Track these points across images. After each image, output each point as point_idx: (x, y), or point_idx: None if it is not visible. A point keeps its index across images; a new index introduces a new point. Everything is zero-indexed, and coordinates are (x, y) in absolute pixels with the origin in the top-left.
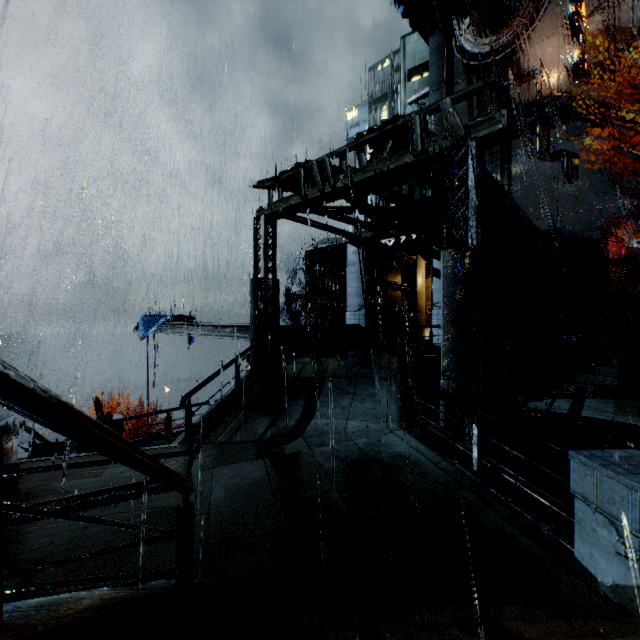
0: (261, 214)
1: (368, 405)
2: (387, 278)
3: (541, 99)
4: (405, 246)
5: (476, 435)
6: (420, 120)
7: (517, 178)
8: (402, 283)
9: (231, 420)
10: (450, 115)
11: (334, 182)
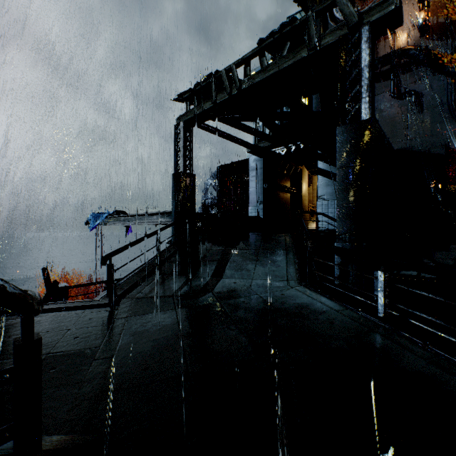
0: (180, 121)
1: (270, 268)
2: (280, 182)
3: (395, 51)
4: (295, 154)
5: (382, 282)
6: (316, 17)
7: (376, 113)
8: (291, 187)
9: (150, 280)
10: (344, 6)
11: (240, 85)
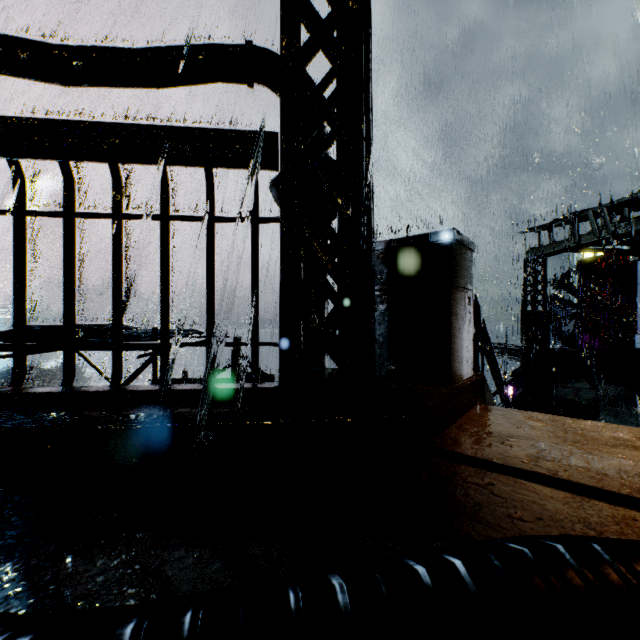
0: (530, 255)
1: None
2: None
3: None
4: None
5: None
6: None
7: None
8: None
9: None
10: None
11: (613, 229)
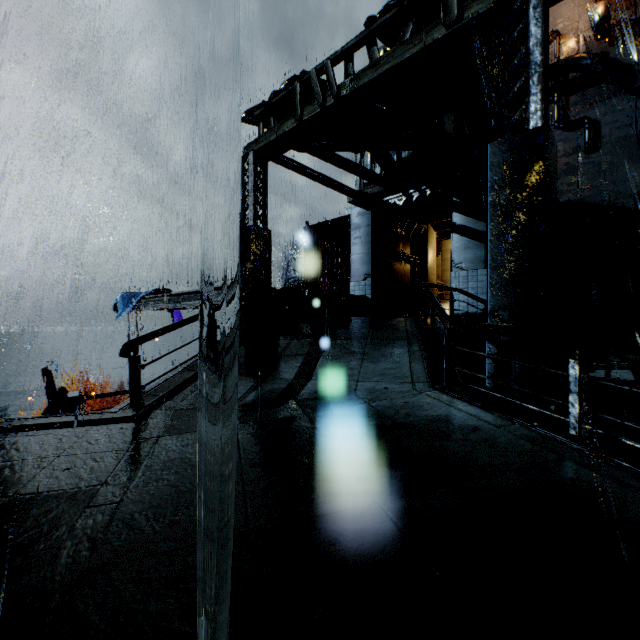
0: (249, 151)
1: (384, 365)
2: (395, 248)
3: (560, 61)
4: (418, 204)
5: (576, 377)
6: None
7: None
8: (412, 255)
9: (200, 383)
10: None
11: (338, 90)
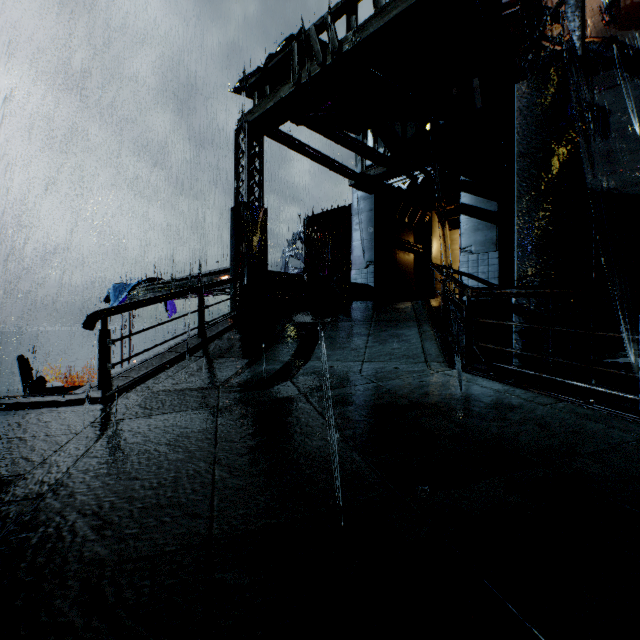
0: (243, 123)
1: (392, 345)
2: (398, 236)
3: None
4: (423, 186)
5: None
6: None
7: None
8: (415, 244)
9: (183, 365)
10: None
11: (339, 45)
